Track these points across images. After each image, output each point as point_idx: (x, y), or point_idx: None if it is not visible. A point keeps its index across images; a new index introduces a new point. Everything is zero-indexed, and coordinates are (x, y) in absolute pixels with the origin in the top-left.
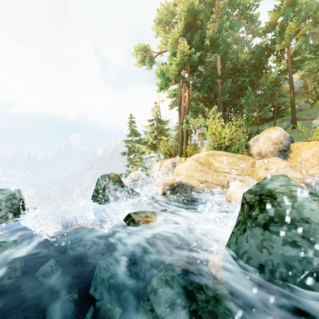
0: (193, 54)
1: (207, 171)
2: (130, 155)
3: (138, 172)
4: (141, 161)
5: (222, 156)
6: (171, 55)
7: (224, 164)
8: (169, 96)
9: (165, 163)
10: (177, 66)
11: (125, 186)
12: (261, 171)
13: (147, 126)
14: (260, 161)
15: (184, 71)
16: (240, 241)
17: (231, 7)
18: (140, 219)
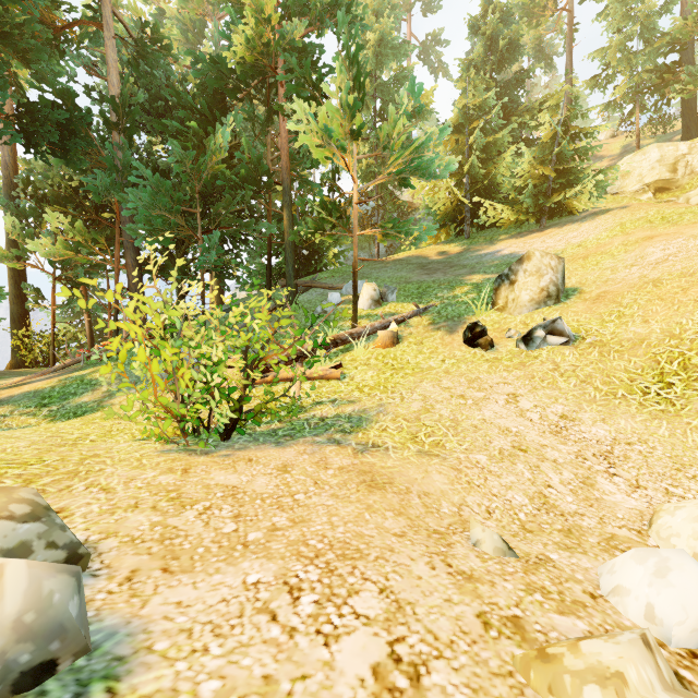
0: None
1: None
2: None
3: None
4: None
5: None
6: None
7: None
8: None
9: None
10: None
11: None
12: None
13: None
14: None
15: None
16: None
17: None
18: None
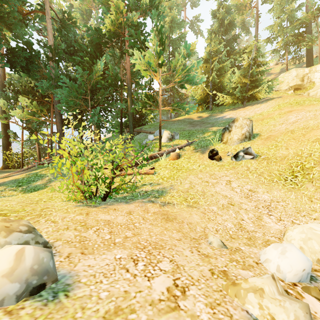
0: None
1: None
2: None
3: None
4: None
5: None
6: None
7: None
8: None
9: None
10: None
11: None
12: None
13: None
14: None
15: None
16: None
17: None
18: None
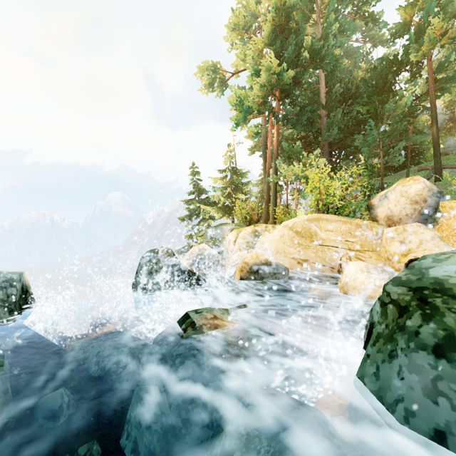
0: (285, 71)
1: (307, 245)
2: (192, 221)
3: (203, 246)
4: (208, 230)
5: (331, 222)
6: (252, 74)
7: (333, 234)
8: (248, 136)
9: (244, 233)
10: (260, 90)
11: (182, 268)
12: (393, 245)
13: (217, 179)
14: (391, 229)
15: (271, 98)
16: (386, 376)
17: (340, 1)
18: (204, 322)
